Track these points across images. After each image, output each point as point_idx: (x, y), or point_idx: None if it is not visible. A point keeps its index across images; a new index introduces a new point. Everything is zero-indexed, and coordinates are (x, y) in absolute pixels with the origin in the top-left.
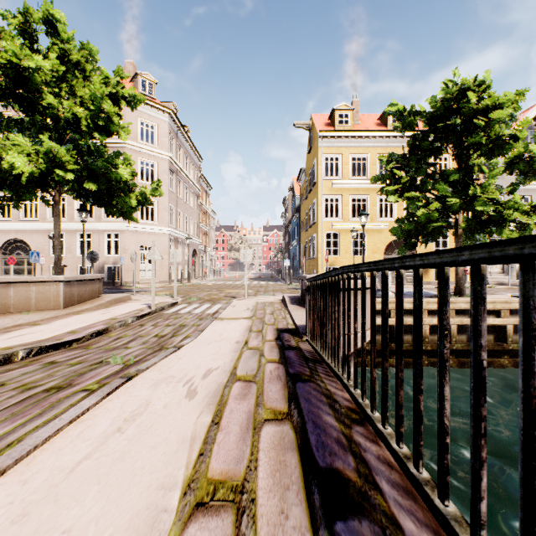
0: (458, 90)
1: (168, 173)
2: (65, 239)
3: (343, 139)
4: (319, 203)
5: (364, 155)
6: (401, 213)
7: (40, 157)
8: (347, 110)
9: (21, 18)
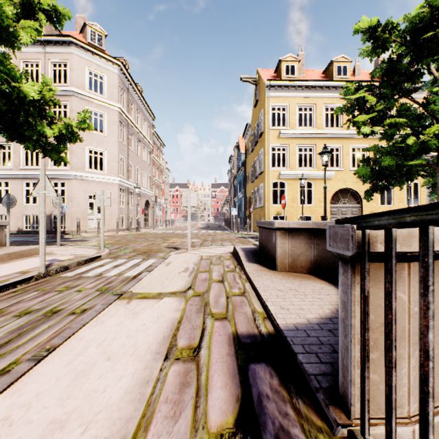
0: None
1: (118, 124)
2: (11, 187)
3: (290, 89)
4: (266, 152)
5: (311, 105)
6: (347, 162)
7: None
8: (293, 62)
9: None
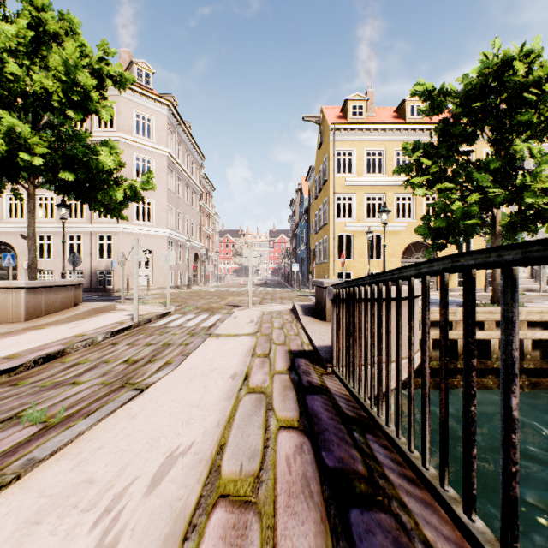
0: (498, 64)
1: (167, 171)
2: (53, 241)
3: (357, 132)
4: (331, 202)
5: (380, 149)
6: (420, 213)
7: None
8: (361, 101)
9: None
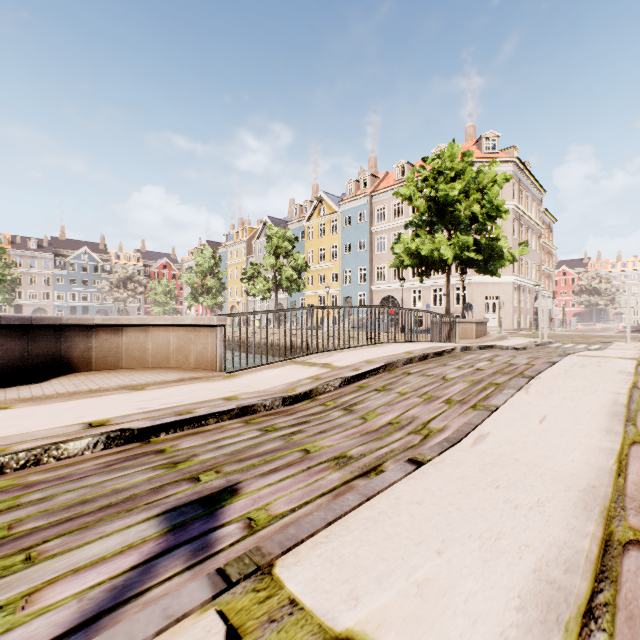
0: None
1: (511, 222)
2: (422, 294)
3: None
4: None
5: None
6: None
7: (456, 246)
8: None
9: (437, 160)
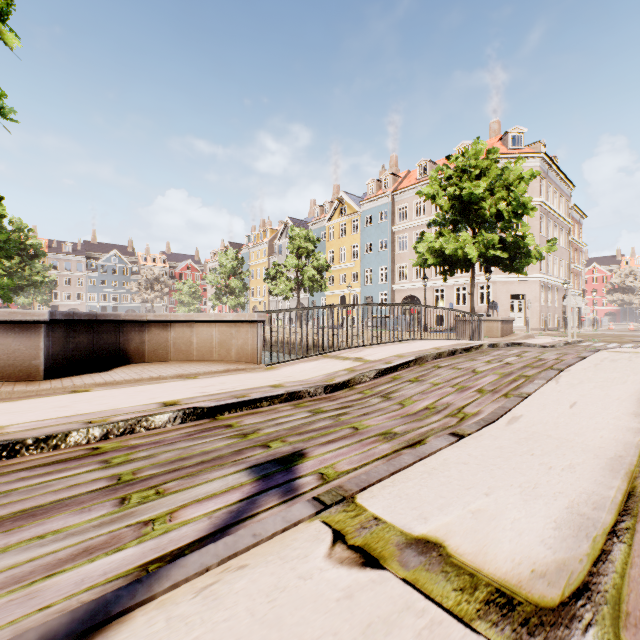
0: None
1: (538, 219)
2: (445, 293)
3: None
4: None
5: None
6: None
7: (480, 244)
8: None
9: (461, 158)
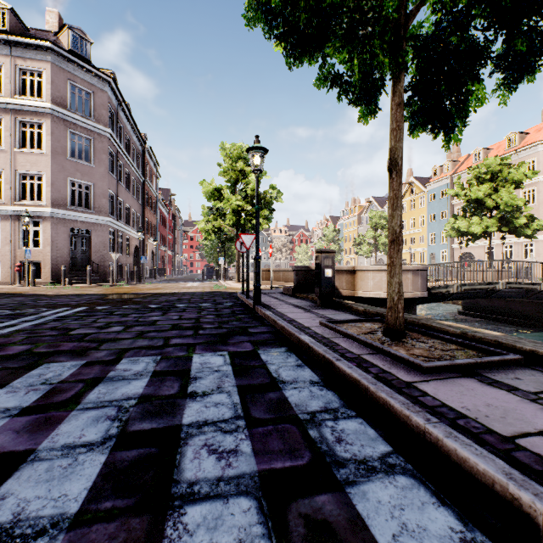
0: None
1: None
2: (494, 250)
3: None
4: None
5: None
6: None
7: (483, 224)
8: None
9: (475, 170)
